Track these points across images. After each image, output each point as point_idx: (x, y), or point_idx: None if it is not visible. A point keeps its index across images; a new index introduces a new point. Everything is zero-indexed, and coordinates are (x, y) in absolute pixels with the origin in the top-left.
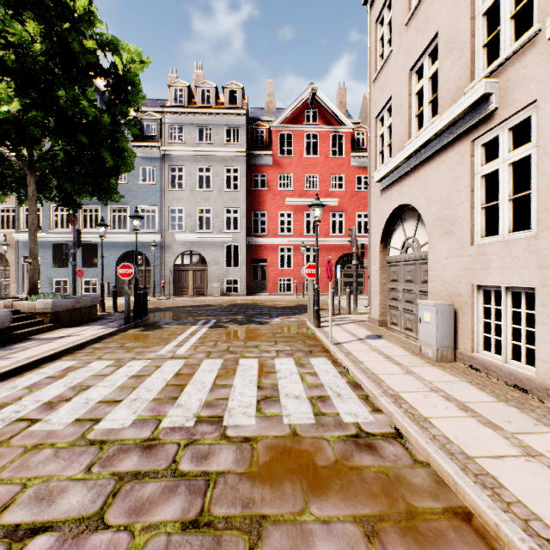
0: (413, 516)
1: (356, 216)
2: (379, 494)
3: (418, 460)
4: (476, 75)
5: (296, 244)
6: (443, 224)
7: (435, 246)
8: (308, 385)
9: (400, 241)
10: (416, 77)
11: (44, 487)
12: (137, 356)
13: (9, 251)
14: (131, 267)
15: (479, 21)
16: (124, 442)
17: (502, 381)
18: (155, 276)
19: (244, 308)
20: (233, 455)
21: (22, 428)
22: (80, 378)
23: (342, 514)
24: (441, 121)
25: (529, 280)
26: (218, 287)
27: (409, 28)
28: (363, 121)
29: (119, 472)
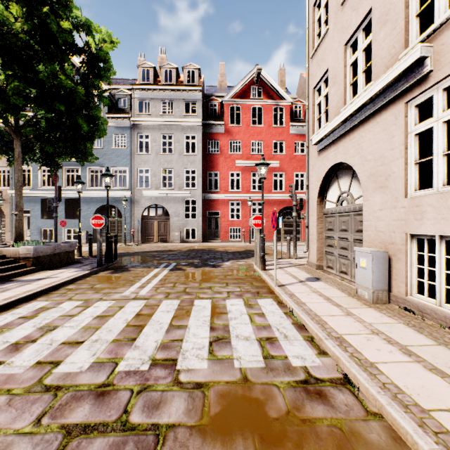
0: None
1: (294, 176)
2: None
3: (370, 411)
4: (409, 42)
5: (244, 199)
6: (377, 179)
7: (369, 199)
8: (257, 326)
9: (336, 195)
10: (351, 50)
11: None
12: (104, 296)
13: (4, 205)
14: (102, 218)
15: None
16: (78, 388)
17: (437, 323)
18: (126, 226)
19: (200, 252)
20: (184, 403)
21: None
22: (49, 318)
23: None
24: (376, 86)
25: None
26: (179, 235)
27: (344, 7)
28: (300, 96)
29: (69, 424)
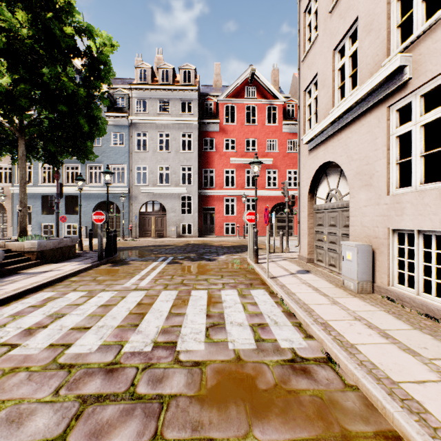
0: (348, 439)
1: (287, 173)
2: (315, 417)
3: (348, 384)
4: (391, 51)
5: (239, 195)
6: (362, 178)
7: (355, 196)
8: (250, 314)
9: (325, 192)
10: (339, 56)
11: (15, 410)
12: (107, 288)
13: (6, 201)
14: (103, 214)
15: (394, 6)
16: (89, 366)
17: (415, 310)
18: (124, 221)
19: (196, 247)
20: (184, 378)
21: (3, 352)
22: (57, 307)
23: (282, 437)
24: (361, 91)
25: (440, 225)
26: (175, 230)
27: (333, 15)
28: (293, 96)
29: (83, 395)
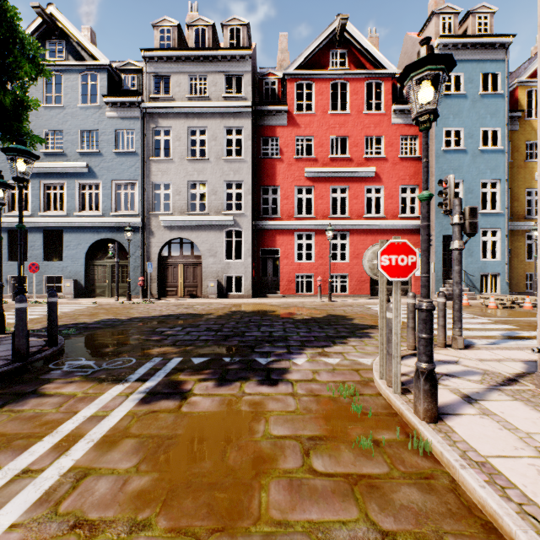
0: None
1: (399, 191)
2: None
3: None
4: None
5: (319, 229)
6: None
7: None
8: None
9: None
10: None
11: None
12: None
13: None
14: None
15: None
16: None
17: None
18: (134, 271)
19: (244, 321)
20: None
21: None
22: None
23: None
24: None
25: None
26: (215, 286)
27: None
28: None
29: None
